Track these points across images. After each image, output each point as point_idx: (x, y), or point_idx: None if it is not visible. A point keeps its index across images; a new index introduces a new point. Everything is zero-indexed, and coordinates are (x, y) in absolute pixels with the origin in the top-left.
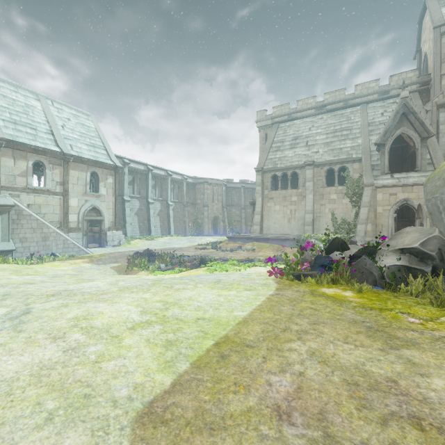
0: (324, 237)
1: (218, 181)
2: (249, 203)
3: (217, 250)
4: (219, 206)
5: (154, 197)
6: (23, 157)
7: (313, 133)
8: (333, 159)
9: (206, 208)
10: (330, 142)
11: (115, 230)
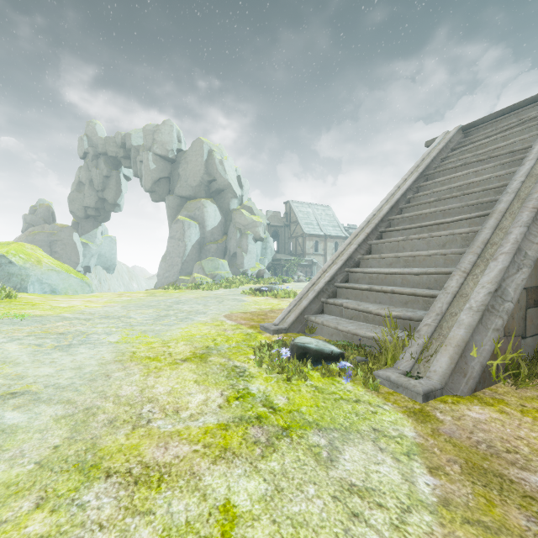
0: None
1: None
2: None
3: None
4: None
5: None
6: (312, 240)
7: None
8: None
9: None
10: None
11: None
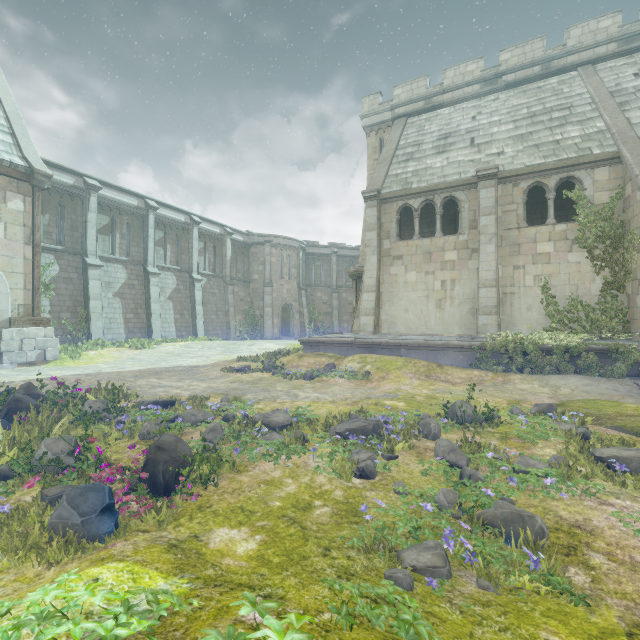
0: (547, 341)
1: (291, 241)
2: (349, 275)
3: (273, 375)
4: (292, 287)
5: (162, 263)
6: None
7: (484, 124)
8: (544, 162)
9: (268, 288)
10: (527, 133)
11: (32, 326)
